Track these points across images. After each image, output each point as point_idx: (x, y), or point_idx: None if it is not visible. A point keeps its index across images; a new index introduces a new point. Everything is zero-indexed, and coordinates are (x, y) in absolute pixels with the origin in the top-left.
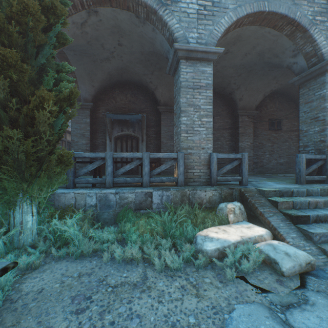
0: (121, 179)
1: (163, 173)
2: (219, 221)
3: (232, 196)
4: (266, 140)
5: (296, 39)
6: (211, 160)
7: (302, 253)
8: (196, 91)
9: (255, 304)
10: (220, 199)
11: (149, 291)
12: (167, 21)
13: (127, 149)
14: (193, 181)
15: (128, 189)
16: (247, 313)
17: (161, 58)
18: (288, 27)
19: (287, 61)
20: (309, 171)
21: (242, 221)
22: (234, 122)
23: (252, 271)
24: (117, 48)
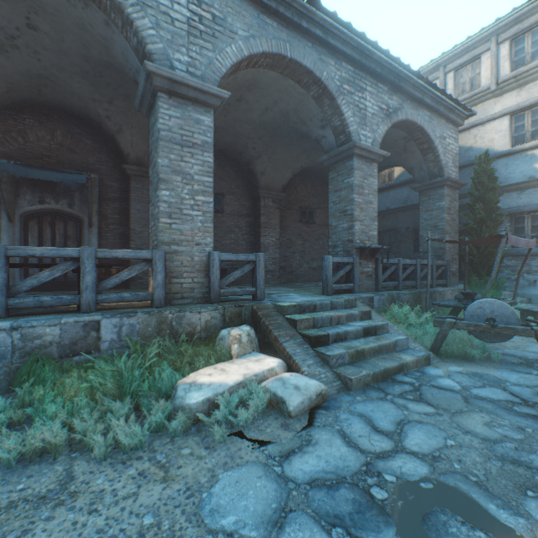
0: (28, 299)
1: (134, 286)
2: (217, 357)
3: (242, 316)
4: (297, 236)
5: (324, 106)
6: (211, 263)
7: (314, 383)
8: (186, 151)
9: (248, 465)
10: (223, 323)
11: (73, 501)
12: (134, 18)
13: (55, 239)
14: (182, 298)
15: (46, 319)
16: (234, 481)
17: (129, 79)
18: (315, 88)
19: (315, 133)
20: (337, 279)
21: (252, 352)
22: (255, 206)
23: (254, 421)
24: (26, 33)
